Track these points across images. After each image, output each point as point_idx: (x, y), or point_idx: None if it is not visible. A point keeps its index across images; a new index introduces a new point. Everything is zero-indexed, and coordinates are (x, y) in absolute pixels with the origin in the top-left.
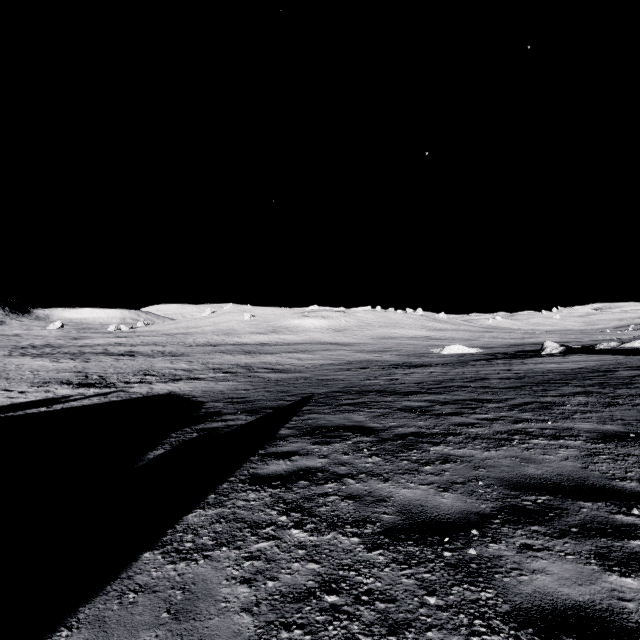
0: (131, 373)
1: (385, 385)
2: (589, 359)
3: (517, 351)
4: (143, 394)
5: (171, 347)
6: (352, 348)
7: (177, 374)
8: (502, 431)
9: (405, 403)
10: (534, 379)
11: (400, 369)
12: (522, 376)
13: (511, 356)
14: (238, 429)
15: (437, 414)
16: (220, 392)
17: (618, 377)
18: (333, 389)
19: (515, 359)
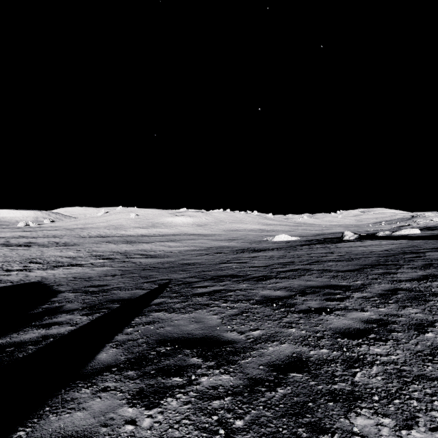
0: (18, 261)
1: (237, 269)
2: (383, 243)
3: (324, 238)
4: (13, 282)
5: (67, 239)
6: (210, 238)
7: (61, 261)
8: (424, 353)
9: (262, 292)
10: (363, 261)
11: (246, 253)
12: (349, 258)
13: (323, 242)
14: (47, 347)
15: (305, 311)
16: (88, 278)
17: (434, 258)
18: (191, 274)
19: (328, 244)
